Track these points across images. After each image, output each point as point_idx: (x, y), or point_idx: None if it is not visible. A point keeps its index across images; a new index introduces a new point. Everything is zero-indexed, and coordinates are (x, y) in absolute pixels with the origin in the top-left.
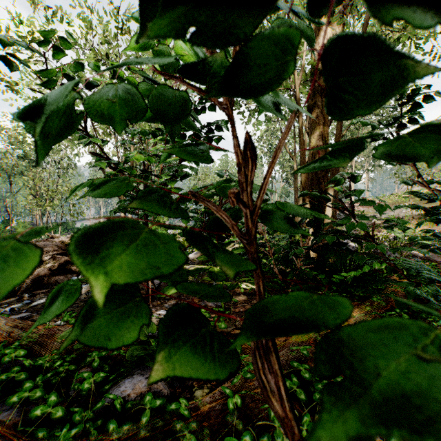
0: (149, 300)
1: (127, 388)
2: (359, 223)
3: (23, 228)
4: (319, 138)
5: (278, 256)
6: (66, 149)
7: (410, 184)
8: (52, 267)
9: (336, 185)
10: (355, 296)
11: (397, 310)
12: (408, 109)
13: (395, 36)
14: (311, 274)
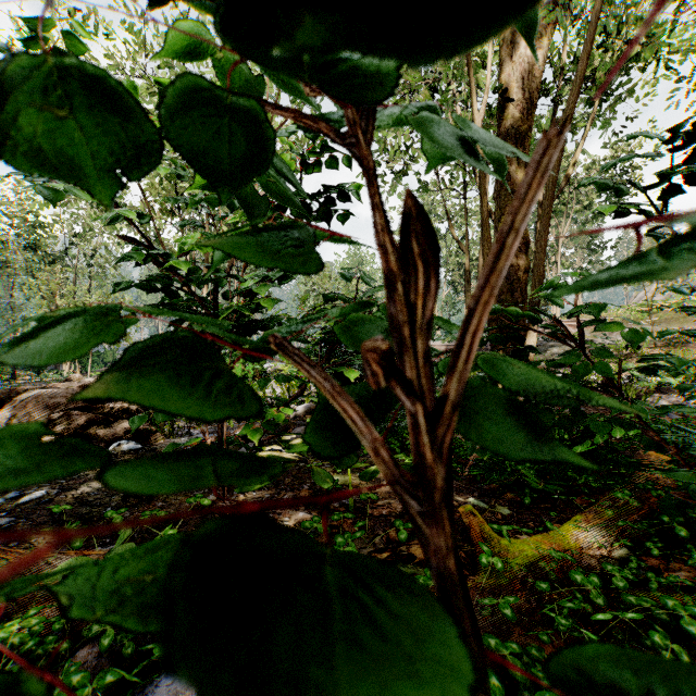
0: (223, 492)
1: None
2: (598, 363)
3: None
4: None
5: None
6: (102, 236)
7: (687, 292)
8: (65, 430)
9: None
10: (582, 487)
11: (665, 518)
12: (688, 156)
13: None
14: None
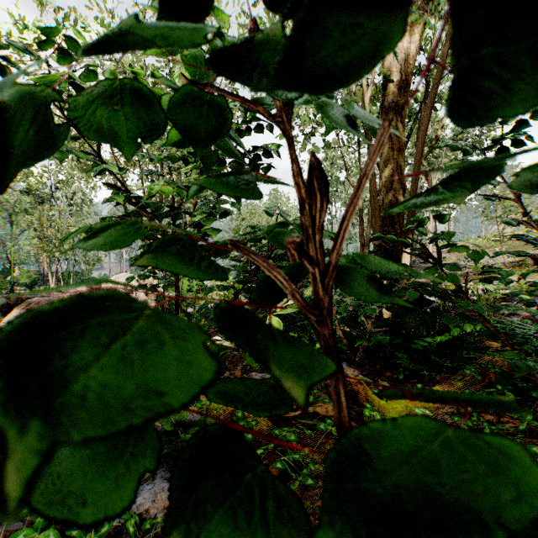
0: None
1: (146, 500)
2: (450, 275)
3: (27, 278)
4: (393, 166)
5: (343, 316)
6: (80, 182)
7: (515, 224)
8: None
9: (419, 226)
10: (441, 367)
11: (499, 387)
12: (514, 127)
13: None
14: (386, 340)
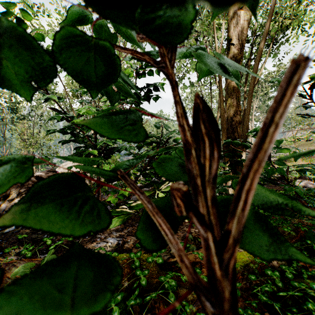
0: None
1: None
2: (277, 168)
3: None
4: (233, 97)
5: None
6: (46, 106)
7: None
8: None
9: (254, 135)
10: None
11: (308, 241)
12: None
13: (285, 23)
14: None
